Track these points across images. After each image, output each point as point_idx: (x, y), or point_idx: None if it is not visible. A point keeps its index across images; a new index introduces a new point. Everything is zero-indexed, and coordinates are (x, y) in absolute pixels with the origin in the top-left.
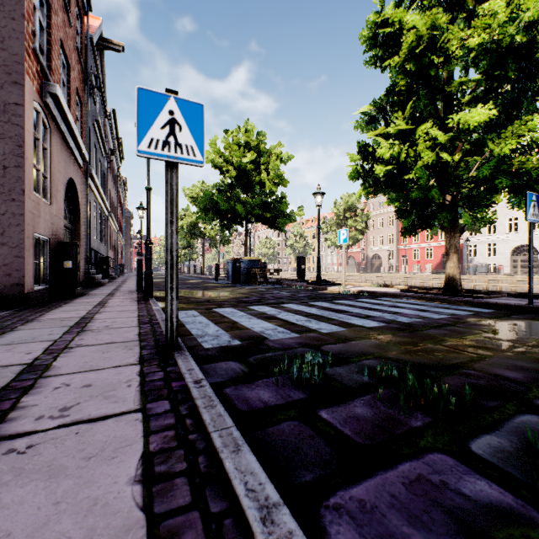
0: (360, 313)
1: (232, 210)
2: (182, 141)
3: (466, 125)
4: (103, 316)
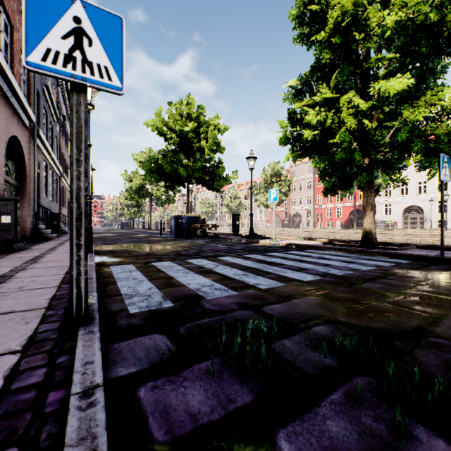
0: (294, 266)
1: (175, 172)
2: (92, 59)
3: (387, 93)
4: (26, 273)
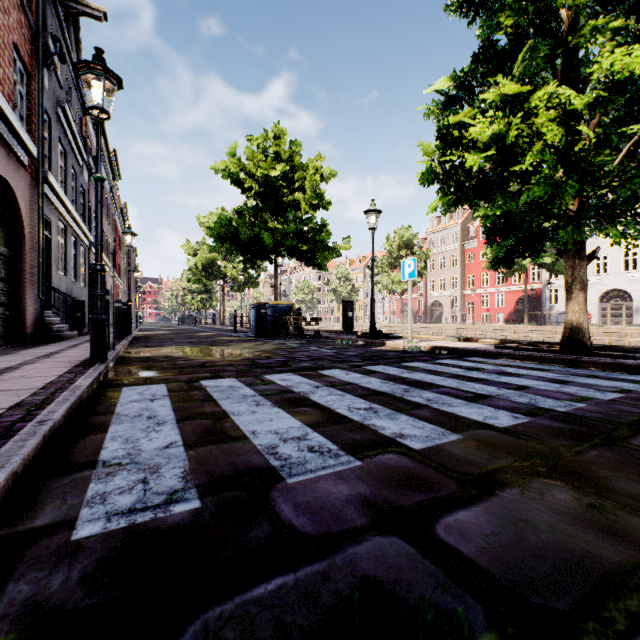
0: (460, 389)
1: (256, 239)
2: None
3: (628, 73)
4: None
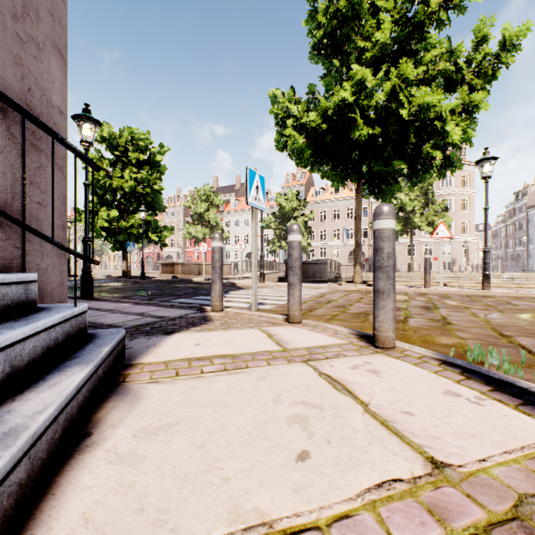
0: None
1: None
2: None
3: (110, 216)
4: None
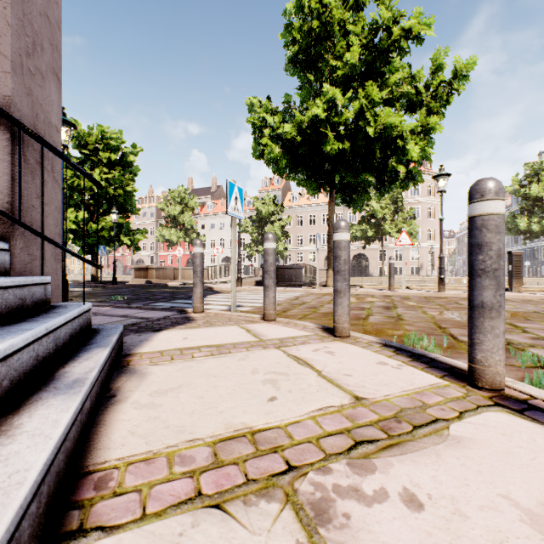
0: None
1: None
2: None
3: (79, 217)
4: None
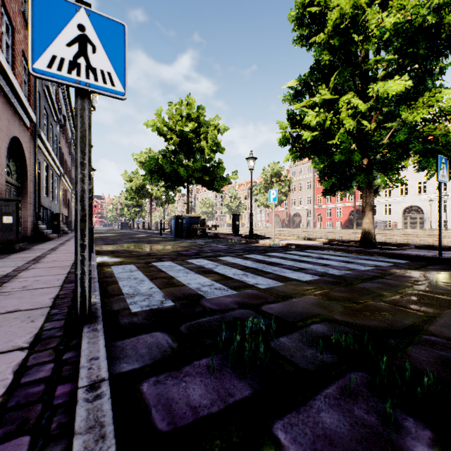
0: (293, 266)
1: (175, 172)
2: (96, 65)
3: (385, 95)
4: (28, 273)
